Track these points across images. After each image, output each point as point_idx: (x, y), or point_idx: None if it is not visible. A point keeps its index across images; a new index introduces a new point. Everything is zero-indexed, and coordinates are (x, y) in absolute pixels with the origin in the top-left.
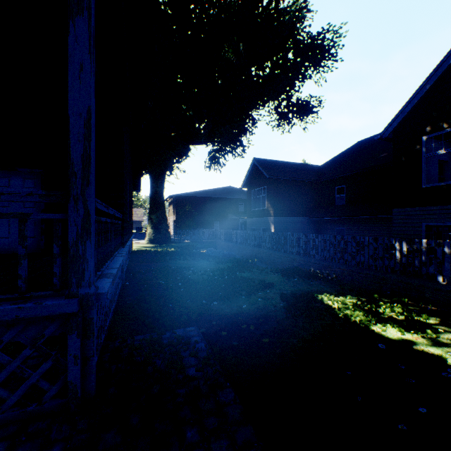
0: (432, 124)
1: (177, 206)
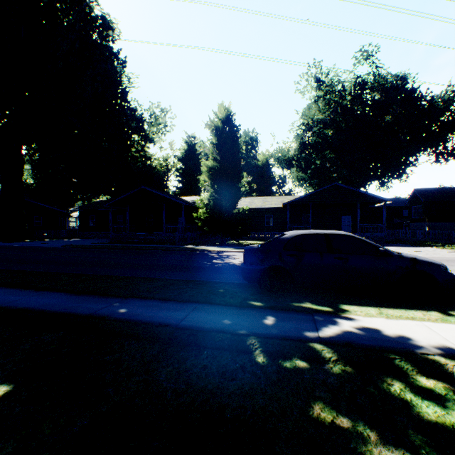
0: None
1: None
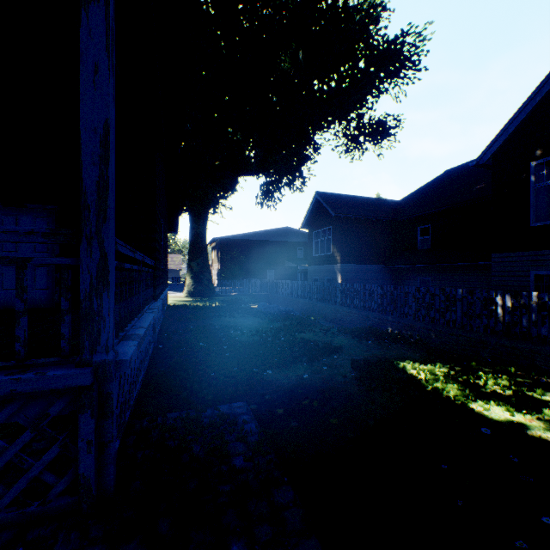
0: (543, 146)
1: (222, 251)
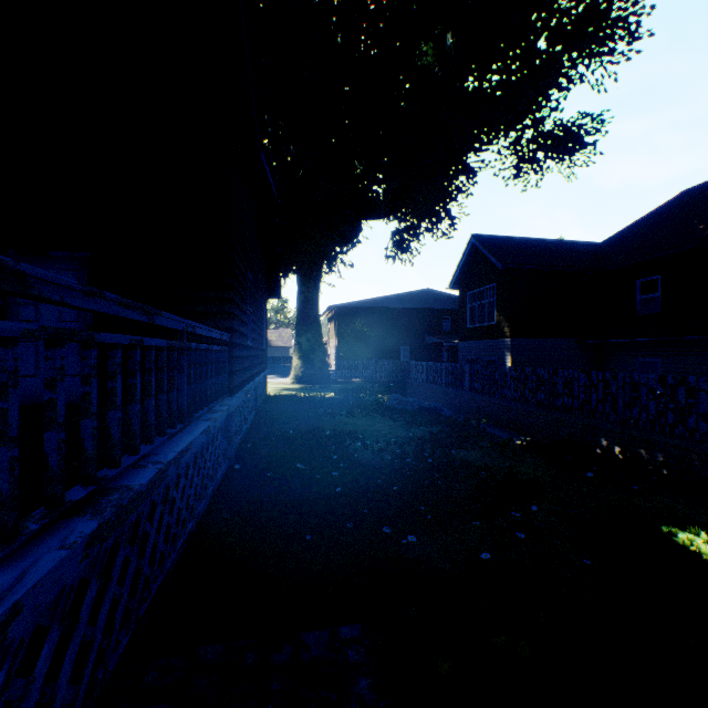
0: None
1: (340, 323)
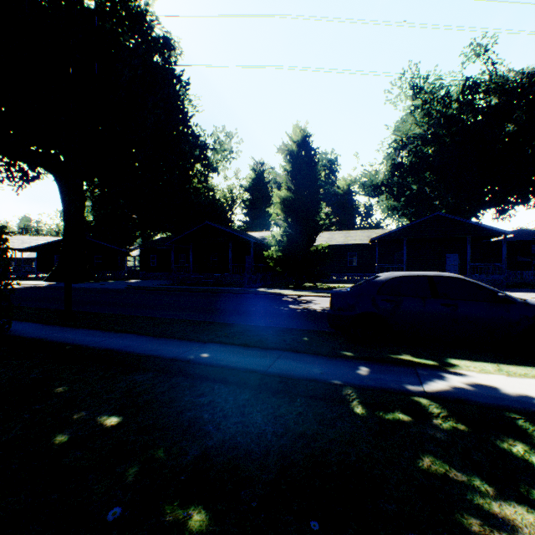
0: None
1: None
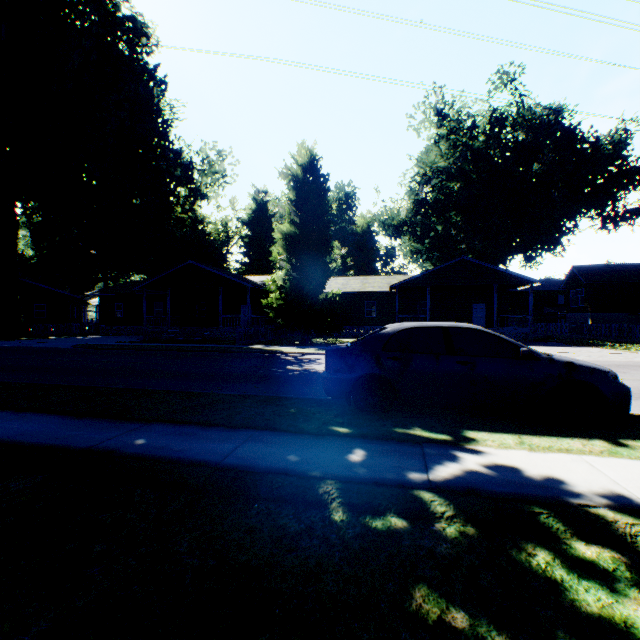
0: None
1: None
